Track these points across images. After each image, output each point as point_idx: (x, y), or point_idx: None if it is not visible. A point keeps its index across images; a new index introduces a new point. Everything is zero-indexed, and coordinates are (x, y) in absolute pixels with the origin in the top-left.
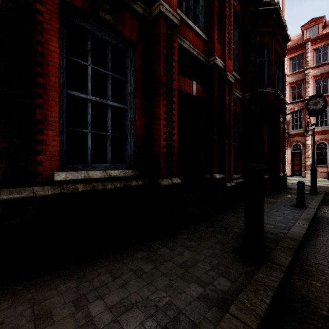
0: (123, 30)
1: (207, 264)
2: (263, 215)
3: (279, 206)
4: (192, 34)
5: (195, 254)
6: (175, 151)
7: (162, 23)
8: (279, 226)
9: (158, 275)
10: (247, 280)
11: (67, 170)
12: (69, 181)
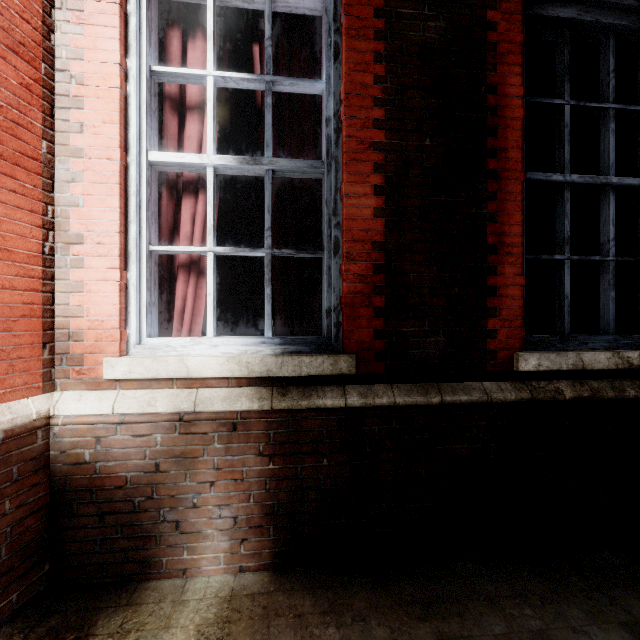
0: None
1: None
2: None
3: None
4: None
5: None
6: None
7: None
8: None
9: None
10: None
11: (530, 349)
12: (540, 373)
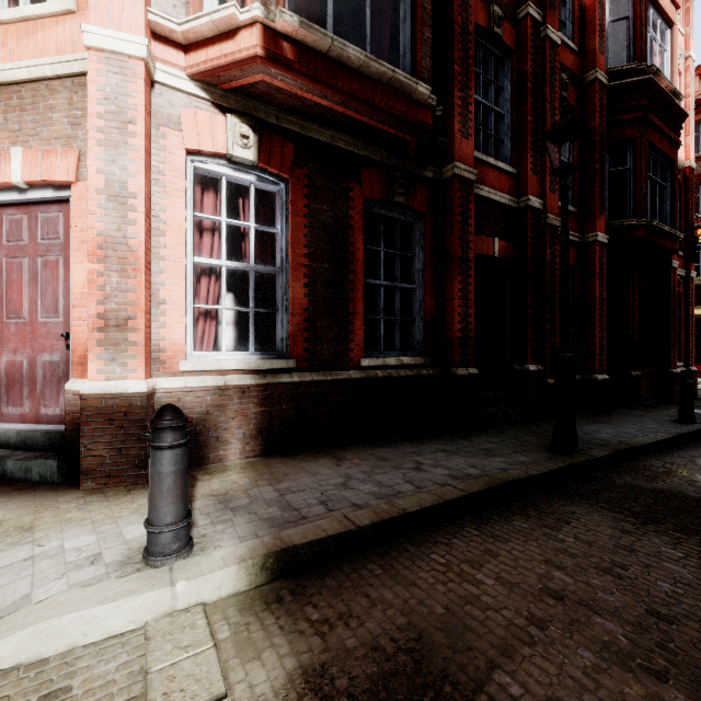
0: (413, 205)
1: (510, 451)
2: (606, 426)
3: (644, 420)
4: (492, 174)
5: (497, 446)
6: (471, 335)
7: (457, 187)
8: (621, 436)
9: (461, 452)
10: (549, 459)
11: (367, 357)
12: (370, 367)
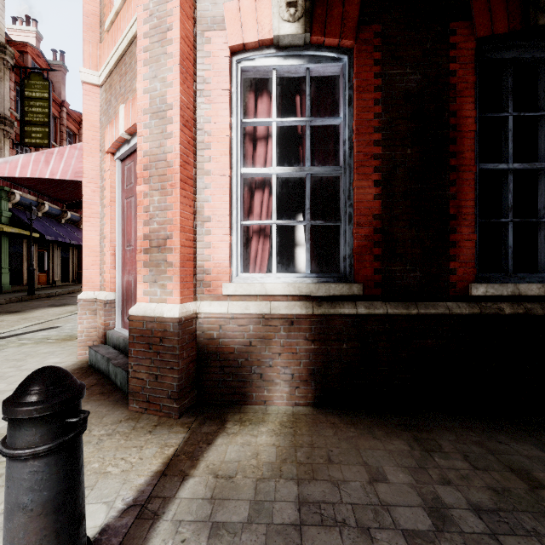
0: None
1: None
2: None
3: None
4: None
5: None
6: None
7: None
8: None
9: None
10: None
11: (481, 282)
12: (488, 297)
